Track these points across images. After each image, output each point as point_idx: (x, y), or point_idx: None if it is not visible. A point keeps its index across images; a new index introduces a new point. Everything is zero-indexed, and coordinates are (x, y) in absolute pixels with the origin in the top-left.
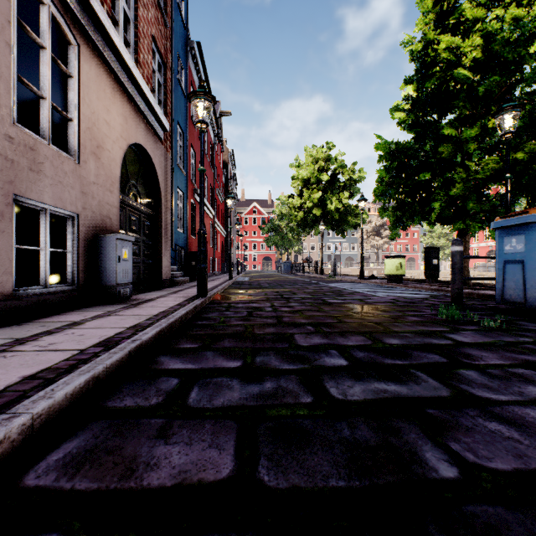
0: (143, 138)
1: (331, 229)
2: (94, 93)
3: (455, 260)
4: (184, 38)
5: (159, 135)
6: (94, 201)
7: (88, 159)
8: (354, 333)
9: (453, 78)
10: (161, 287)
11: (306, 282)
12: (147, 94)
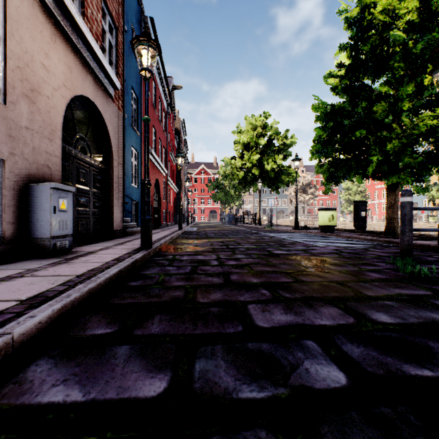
0: (91, 92)
1: (267, 186)
2: (26, 31)
3: (405, 211)
4: (138, 13)
5: (109, 92)
6: (26, 147)
7: (18, 101)
8: (322, 301)
9: (387, 42)
10: (112, 238)
11: (248, 232)
12: (94, 47)
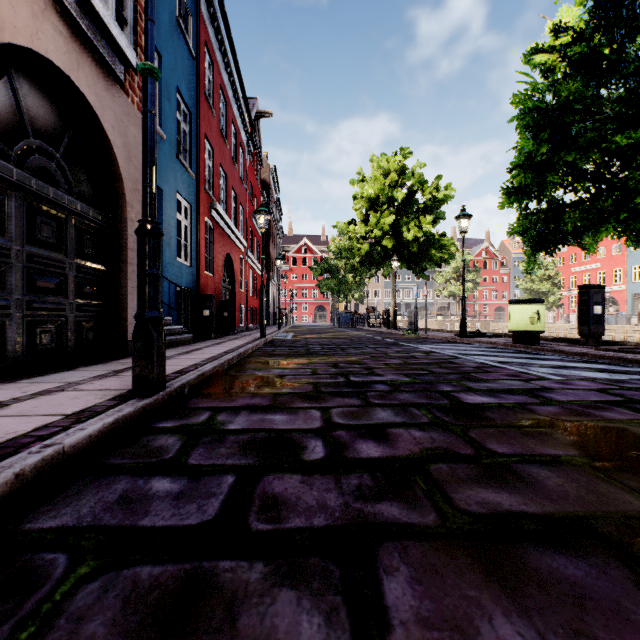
0: (62, 54)
1: (406, 267)
2: None
3: None
4: None
5: (113, 68)
6: None
7: None
8: None
9: None
10: (122, 355)
11: (379, 342)
12: None
